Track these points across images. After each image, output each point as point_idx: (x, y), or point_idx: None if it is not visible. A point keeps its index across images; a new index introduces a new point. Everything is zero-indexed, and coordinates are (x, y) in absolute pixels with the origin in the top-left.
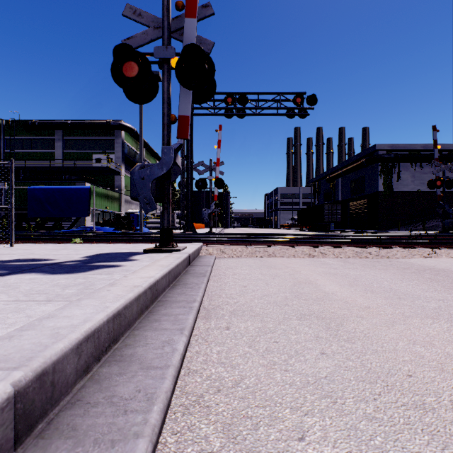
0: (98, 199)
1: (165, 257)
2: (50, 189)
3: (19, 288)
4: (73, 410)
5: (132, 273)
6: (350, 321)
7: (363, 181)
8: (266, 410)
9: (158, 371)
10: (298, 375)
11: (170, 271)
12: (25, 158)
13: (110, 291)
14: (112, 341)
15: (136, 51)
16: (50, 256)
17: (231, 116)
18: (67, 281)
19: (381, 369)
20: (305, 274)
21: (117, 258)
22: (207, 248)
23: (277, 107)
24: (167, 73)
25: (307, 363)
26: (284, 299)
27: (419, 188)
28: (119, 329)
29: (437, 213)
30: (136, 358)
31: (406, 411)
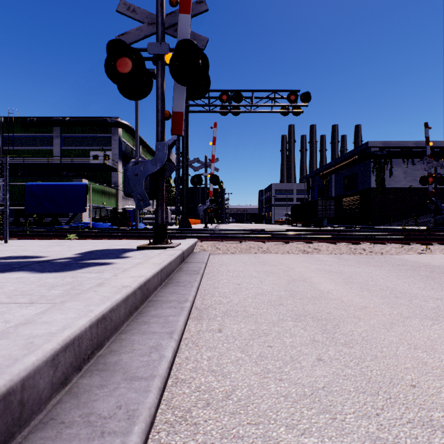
0: (95, 196)
1: (159, 254)
2: (47, 185)
3: (3, 288)
4: (44, 432)
5: (123, 272)
6: (347, 323)
7: (356, 177)
8: (259, 428)
9: (143, 383)
10: (293, 385)
11: (162, 269)
12: (24, 154)
13: (97, 293)
14: (95, 347)
15: (130, 47)
16: (43, 253)
17: (226, 113)
18: (55, 280)
19: (382, 378)
20: (299, 272)
21: (110, 255)
22: (201, 244)
23: (272, 105)
24: (161, 69)
25: (303, 371)
26: (279, 298)
27: (411, 184)
28: (104, 334)
29: (429, 209)
30: (121, 367)
31: (413, 430)
